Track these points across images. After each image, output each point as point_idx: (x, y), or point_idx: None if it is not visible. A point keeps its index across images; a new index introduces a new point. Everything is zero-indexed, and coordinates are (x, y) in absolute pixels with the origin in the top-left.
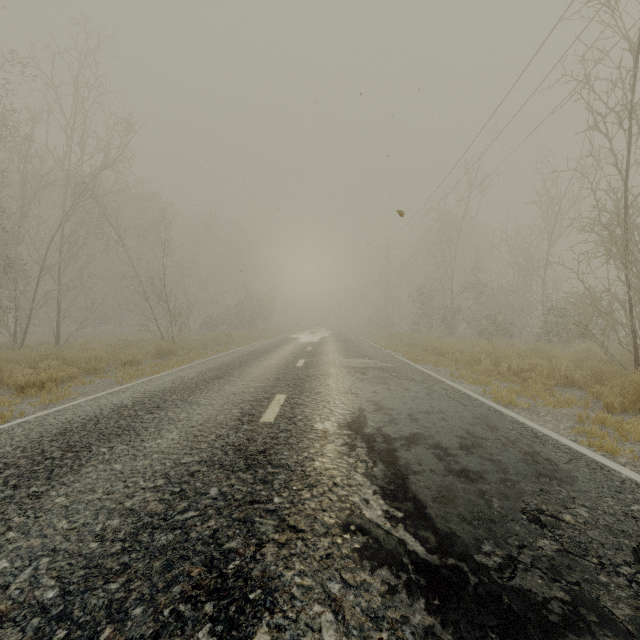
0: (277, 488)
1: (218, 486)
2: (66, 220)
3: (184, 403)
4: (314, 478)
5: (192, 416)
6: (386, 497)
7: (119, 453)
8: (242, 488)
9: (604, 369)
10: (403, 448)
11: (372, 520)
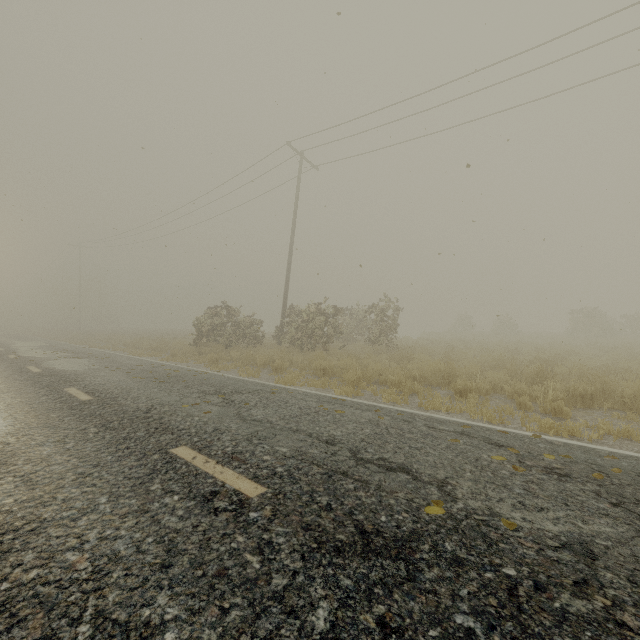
0: None
1: None
2: None
3: None
4: None
5: None
6: None
7: None
8: None
9: None
10: None
11: None
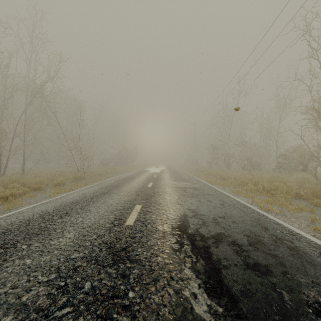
0: (132, 282)
1: (91, 280)
2: (27, 108)
3: (82, 211)
4: (157, 272)
5: (85, 220)
6: (208, 291)
7: (33, 249)
8: (107, 282)
9: (318, 189)
10: (213, 245)
11: (200, 316)
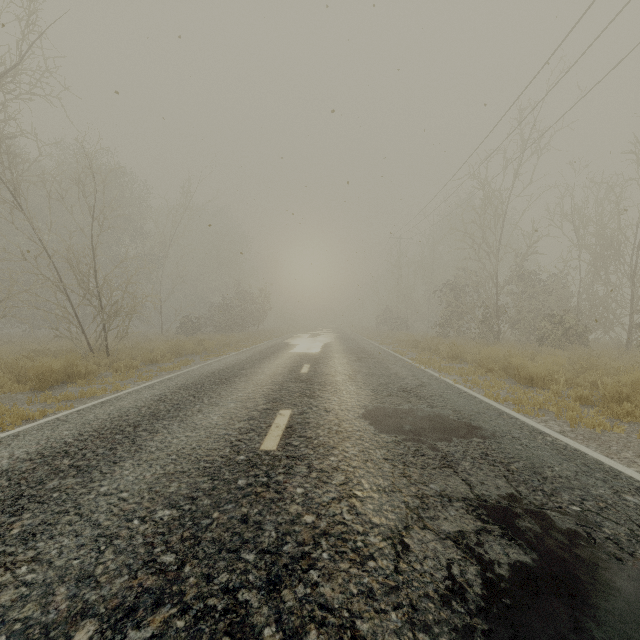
0: None
1: None
2: None
3: None
4: None
5: None
6: None
7: None
8: None
9: None
10: None
11: None
